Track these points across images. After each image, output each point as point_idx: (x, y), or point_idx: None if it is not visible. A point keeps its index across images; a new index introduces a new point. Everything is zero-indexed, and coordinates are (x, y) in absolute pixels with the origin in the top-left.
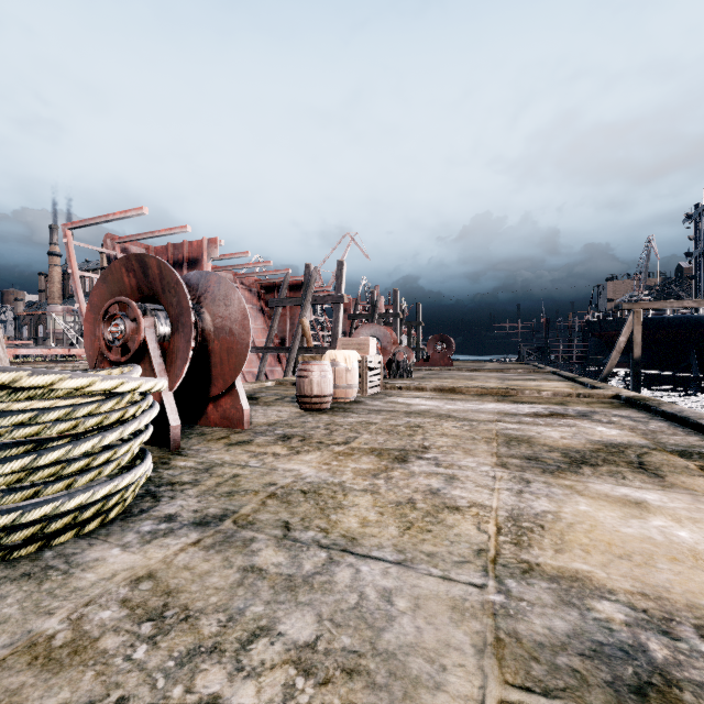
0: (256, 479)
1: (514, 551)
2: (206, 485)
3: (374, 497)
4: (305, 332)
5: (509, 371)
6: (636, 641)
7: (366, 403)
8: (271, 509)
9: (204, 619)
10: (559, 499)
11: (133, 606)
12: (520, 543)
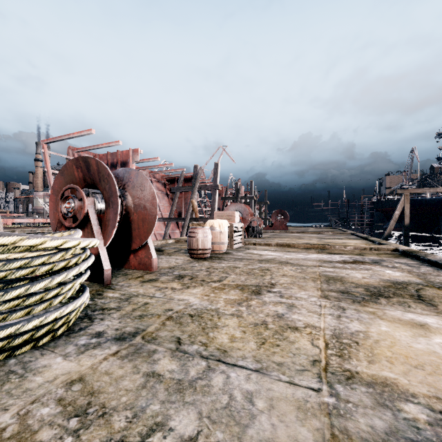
0: (159, 306)
1: (339, 362)
2: (125, 310)
3: (239, 320)
4: (194, 208)
5: (324, 233)
6: (438, 439)
7: (233, 253)
8: (168, 328)
9: (115, 416)
10: (366, 322)
11: (66, 404)
12: (343, 356)
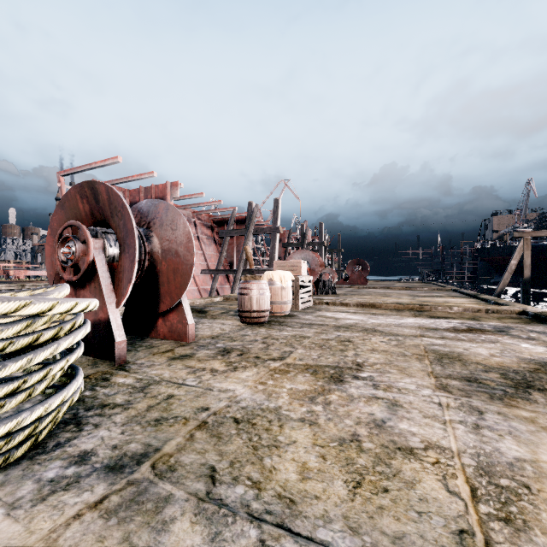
0: (190, 401)
1: (509, 537)
2: (136, 409)
3: (313, 431)
4: (248, 257)
5: (416, 289)
6: None
7: (299, 317)
8: (197, 447)
9: None
10: (527, 440)
11: None
12: (512, 520)
